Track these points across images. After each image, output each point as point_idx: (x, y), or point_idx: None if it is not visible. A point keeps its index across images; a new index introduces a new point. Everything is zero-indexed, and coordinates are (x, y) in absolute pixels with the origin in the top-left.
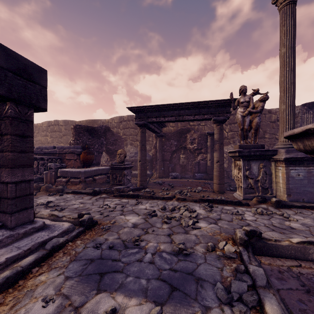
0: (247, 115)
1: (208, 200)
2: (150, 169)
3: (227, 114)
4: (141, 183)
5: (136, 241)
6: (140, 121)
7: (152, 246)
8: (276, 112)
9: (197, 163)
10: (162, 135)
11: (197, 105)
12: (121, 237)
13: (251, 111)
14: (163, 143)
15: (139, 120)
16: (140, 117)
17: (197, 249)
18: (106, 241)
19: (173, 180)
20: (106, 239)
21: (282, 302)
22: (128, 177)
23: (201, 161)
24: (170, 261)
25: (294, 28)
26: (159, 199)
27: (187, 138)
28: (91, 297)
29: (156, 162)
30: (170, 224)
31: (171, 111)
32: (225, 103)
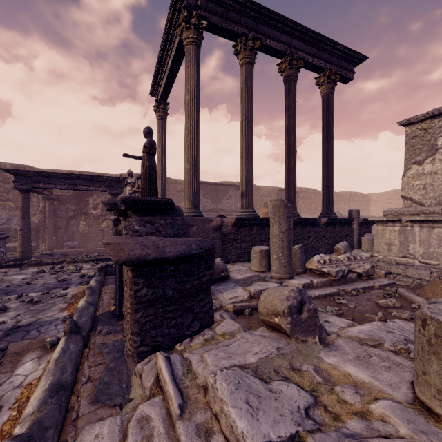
0: (133, 193)
1: (97, 260)
2: (34, 239)
3: (121, 189)
4: (23, 254)
5: (28, 282)
6: (22, 186)
7: (42, 282)
8: (181, 183)
9: (102, 230)
10: (54, 198)
11: (92, 178)
12: (14, 283)
13: (136, 190)
14: (55, 208)
15: (20, 184)
16: (21, 181)
17: (74, 278)
18: (1, 286)
19: (69, 250)
20: (1, 286)
21: (101, 278)
22: (2, 249)
23: (106, 228)
24: (55, 284)
25: (164, 137)
26: (48, 265)
27: (89, 202)
28: (5, 297)
29: (45, 231)
30: (57, 274)
31: (64, 179)
32: (119, 179)
